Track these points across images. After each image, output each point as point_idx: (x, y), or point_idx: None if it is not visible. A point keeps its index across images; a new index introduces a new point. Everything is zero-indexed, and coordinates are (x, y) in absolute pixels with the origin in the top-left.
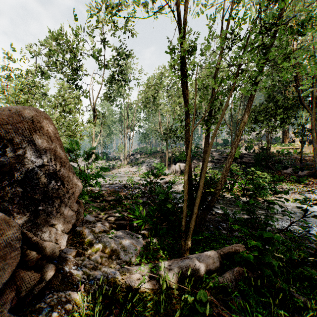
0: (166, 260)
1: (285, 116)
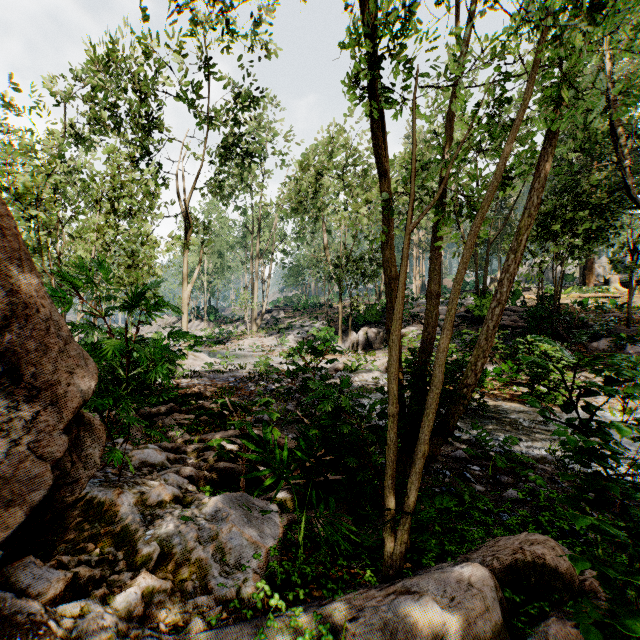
0: (341, 593)
1: (595, 226)
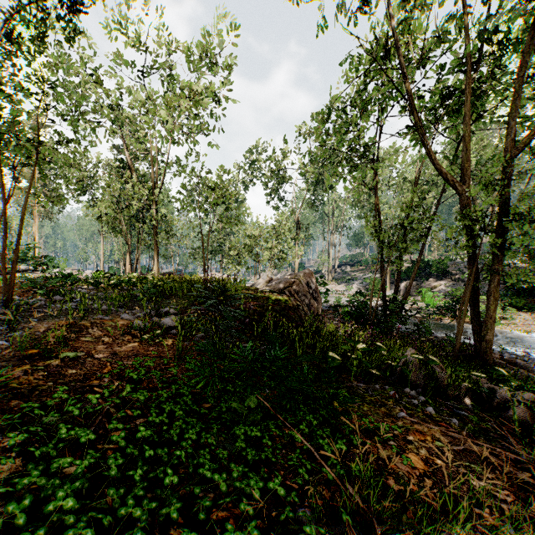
0: None
1: None
